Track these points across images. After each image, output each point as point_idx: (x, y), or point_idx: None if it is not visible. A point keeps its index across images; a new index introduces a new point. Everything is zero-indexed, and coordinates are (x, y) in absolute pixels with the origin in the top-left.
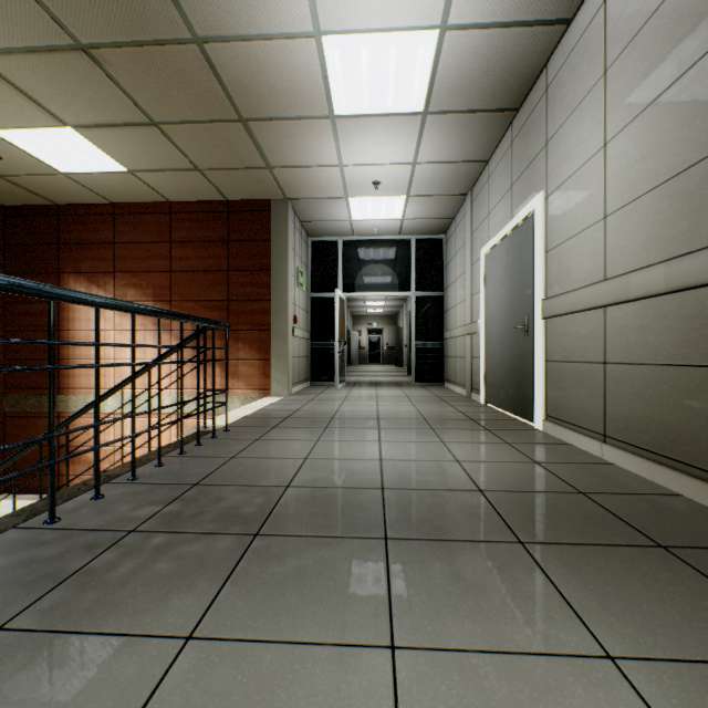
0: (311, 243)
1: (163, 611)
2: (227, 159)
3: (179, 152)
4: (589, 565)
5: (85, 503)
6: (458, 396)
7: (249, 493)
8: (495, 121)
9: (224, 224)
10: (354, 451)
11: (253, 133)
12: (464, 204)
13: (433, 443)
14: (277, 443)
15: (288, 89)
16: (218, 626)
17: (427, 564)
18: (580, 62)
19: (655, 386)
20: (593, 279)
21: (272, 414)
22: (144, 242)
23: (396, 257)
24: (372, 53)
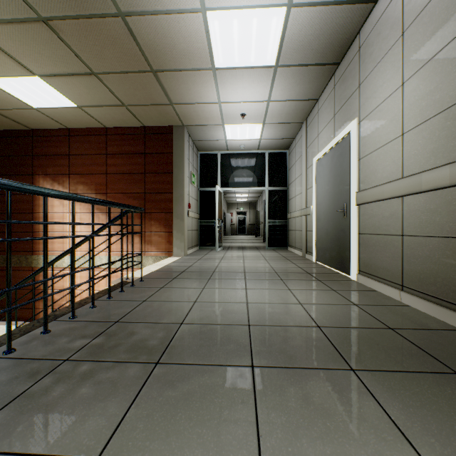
0: (200, 155)
1: (80, 432)
2: (143, 98)
3: (111, 93)
4: (406, 390)
5: (36, 337)
6: (297, 256)
7: (154, 329)
8: (323, 71)
9: (142, 142)
10: (228, 296)
11: (161, 80)
12: (301, 129)
13: (282, 290)
14: (175, 290)
15: (183, 49)
16: (122, 447)
17: (284, 389)
18: (384, 28)
19: (441, 252)
20: (394, 177)
21: (173, 269)
22: (89, 154)
23: (256, 164)
24: (240, 24)
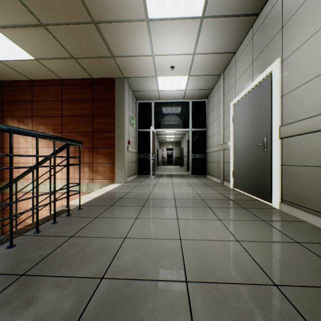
0: (138, 104)
1: None
2: (89, 51)
3: (61, 45)
4: None
5: None
6: (216, 183)
7: (63, 291)
8: (243, 23)
9: (90, 91)
10: (160, 230)
11: (102, 32)
12: (218, 80)
13: (213, 220)
14: (108, 220)
15: None
16: None
17: None
18: None
19: None
20: None
21: (112, 195)
22: (48, 101)
23: (182, 110)
24: None
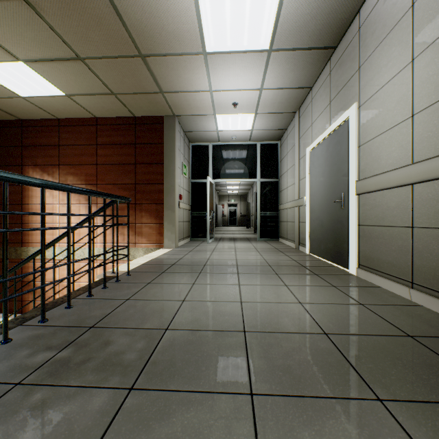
0: (191, 147)
1: None
2: (132, 86)
3: (99, 80)
4: None
5: None
6: (290, 248)
7: (133, 337)
8: (318, 56)
9: (132, 132)
10: (220, 294)
11: (150, 66)
12: (293, 119)
13: (278, 286)
14: (163, 286)
15: (173, 30)
16: None
17: (296, 434)
18: (389, 2)
19: None
20: (401, 163)
21: (163, 261)
22: (79, 145)
23: (247, 155)
24: (233, 1)
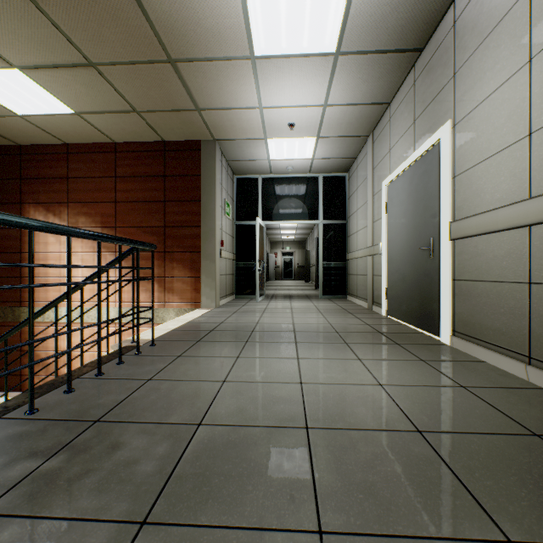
0: (236, 180)
1: None
2: (160, 101)
3: (118, 94)
4: None
5: None
6: (361, 308)
7: (153, 437)
8: (399, 62)
9: (161, 161)
10: (273, 371)
11: (182, 74)
12: (365, 144)
13: (350, 360)
14: (197, 360)
15: (211, 27)
16: None
17: None
18: None
19: None
20: (514, 198)
21: (199, 326)
22: (93, 177)
23: (307, 191)
24: None
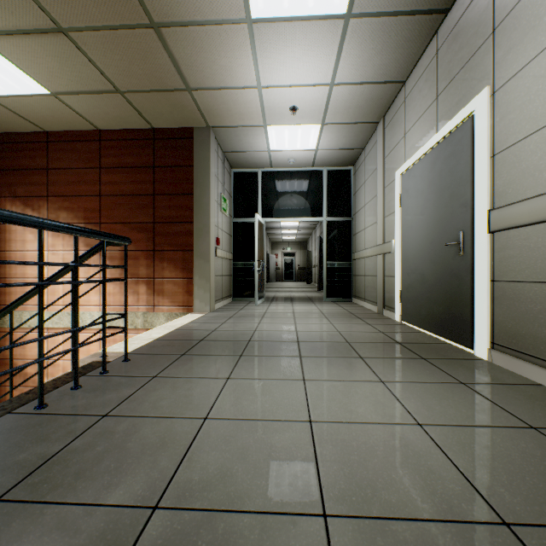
0: (234, 174)
1: None
2: (145, 79)
3: (96, 69)
4: None
5: None
6: (370, 312)
7: (72, 540)
8: (420, 27)
9: (150, 150)
10: (272, 402)
11: (168, 43)
12: (374, 133)
13: (370, 383)
14: (176, 383)
15: None
16: None
17: None
18: None
19: None
20: None
21: (187, 335)
22: (75, 168)
23: (310, 186)
24: None
